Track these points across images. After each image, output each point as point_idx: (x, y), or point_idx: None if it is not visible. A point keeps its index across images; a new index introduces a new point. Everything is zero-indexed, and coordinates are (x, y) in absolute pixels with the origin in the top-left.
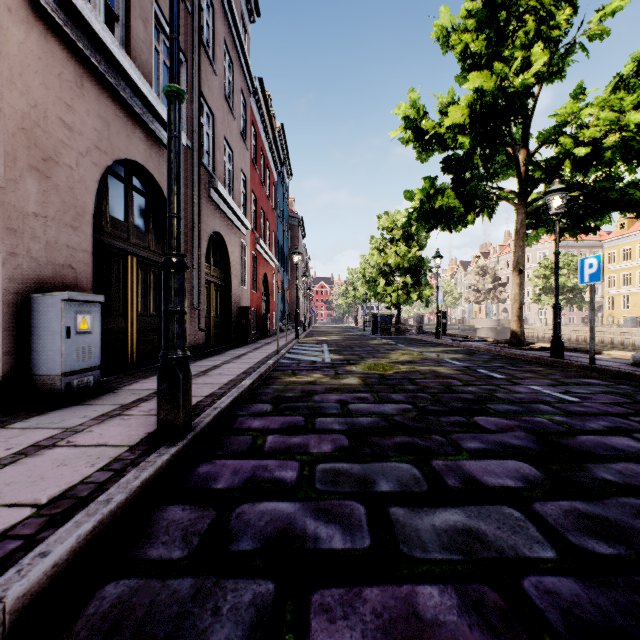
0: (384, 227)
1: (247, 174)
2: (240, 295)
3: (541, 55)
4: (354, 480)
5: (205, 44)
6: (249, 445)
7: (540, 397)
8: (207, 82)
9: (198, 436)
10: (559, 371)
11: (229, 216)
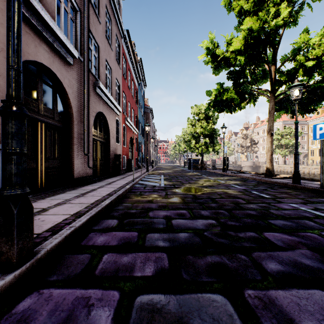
0: (194, 113)
1: (120, 82)
2: (116, 148)
3: (285, 10)
4: None
5: (92, 4)
6: (84, 266)
7: (301, 213)
8: (94, 26)
9: (41, 258)
10: (301, 192)
11: (108, 104)
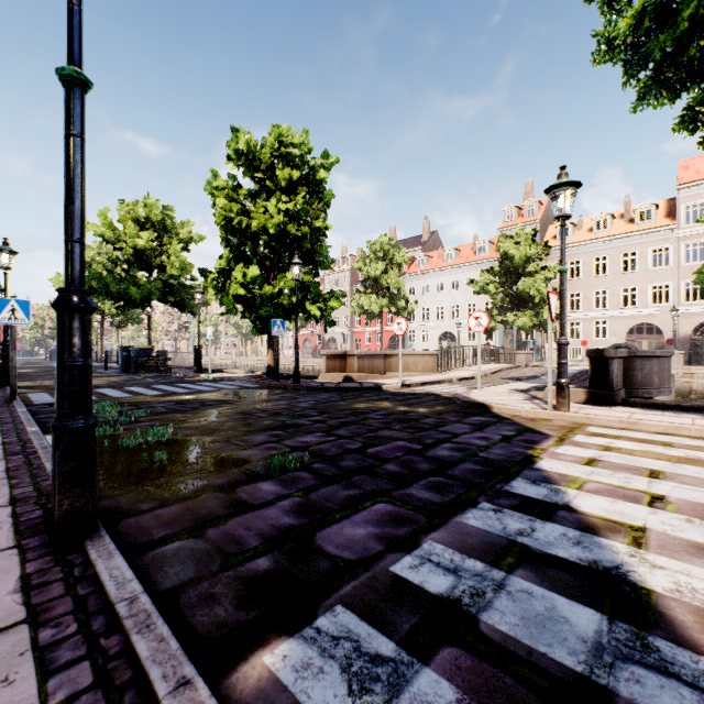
0: None
1: None
2: None
3: None
4: (23, 368)
5: None
6: None
7: None
8: None
9: None
10: None
11: None
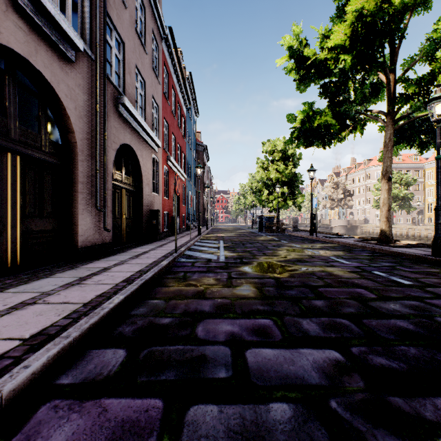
0: (267, 151)
1: (159, 103)
2: (152, 200)
3: None
4: None
5: None
6: None
7: None
8: (116, 9)
9: None
10: None
11: (140, 133)
